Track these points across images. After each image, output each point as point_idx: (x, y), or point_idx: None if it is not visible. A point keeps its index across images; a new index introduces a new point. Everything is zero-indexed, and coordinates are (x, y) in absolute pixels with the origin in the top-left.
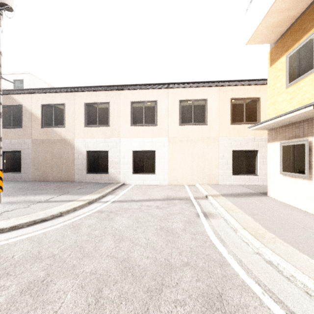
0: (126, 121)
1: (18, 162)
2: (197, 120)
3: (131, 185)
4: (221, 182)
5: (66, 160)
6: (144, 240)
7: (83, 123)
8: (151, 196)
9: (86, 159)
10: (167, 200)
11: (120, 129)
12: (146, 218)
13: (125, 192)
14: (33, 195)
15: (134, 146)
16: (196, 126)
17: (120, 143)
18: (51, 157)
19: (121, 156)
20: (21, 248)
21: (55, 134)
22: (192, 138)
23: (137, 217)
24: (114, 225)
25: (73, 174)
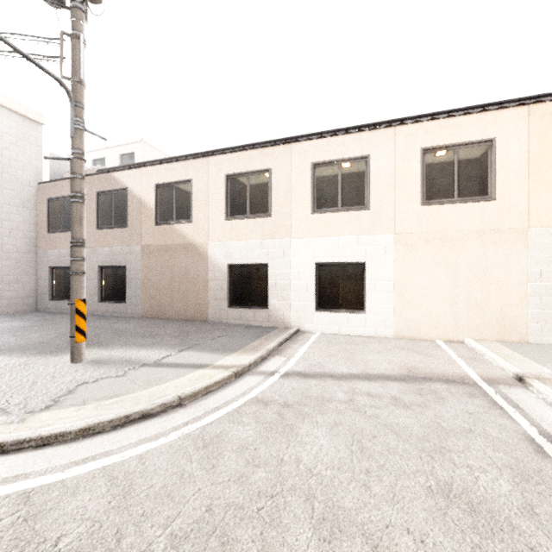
0: (304, 205)
1: (122, 284)
2: (467, 191)
3: (314, 334)
4: (534, 338)
5: (195, 281)
6: (412, 544)
7: (223, 213)
8: (367, 367)
9: (227, 280)
10: (411, 380)
11: (292, 221)
12: (381, 437)
13: (306, 349)
14: (137, 346)
15: (320, 255)
16: (466, 205)
17: (291, 248)
18: (170, 276)
19: (293, 275)
20: (83, 509)
21: (176, 235)
22: (455, 232)
23: (355, 432)
24: (302, 456)
25: (205, 308)
